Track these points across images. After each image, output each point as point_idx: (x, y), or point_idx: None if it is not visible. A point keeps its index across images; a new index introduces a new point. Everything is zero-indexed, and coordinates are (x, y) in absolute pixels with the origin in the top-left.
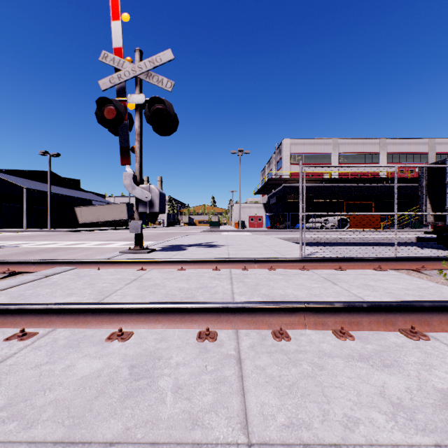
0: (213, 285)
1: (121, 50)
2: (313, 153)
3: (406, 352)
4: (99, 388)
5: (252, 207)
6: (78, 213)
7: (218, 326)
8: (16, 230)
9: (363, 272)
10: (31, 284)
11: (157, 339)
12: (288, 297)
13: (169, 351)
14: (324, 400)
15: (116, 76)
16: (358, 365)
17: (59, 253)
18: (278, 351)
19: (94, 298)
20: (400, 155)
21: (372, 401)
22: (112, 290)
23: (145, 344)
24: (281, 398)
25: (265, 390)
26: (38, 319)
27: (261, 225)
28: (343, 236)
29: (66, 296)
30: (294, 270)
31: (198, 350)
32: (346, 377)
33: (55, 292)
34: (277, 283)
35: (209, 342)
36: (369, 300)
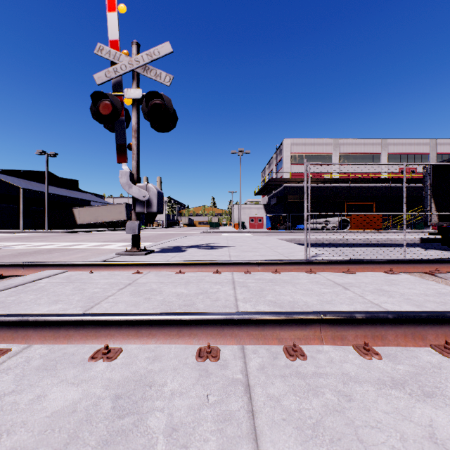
0: (214, 291)
1: (117, 42)
2: (314, 153)
3: (446, 375)
4: (71, 430)
5: (252, 208)
6: (76, 214)
7: (221, 341)
8: (12, 231)
9: (374, 275)
10: (15, 289)
11: (150, 358)
12: (298, 305)
13: (163, 374)
14: (360, 447)
15: (112, 70)
16: (393, 393)
17: (53, 254)
18: (294, 375)
19: (82, 306)
20: (401, 155)
21: (422, 449)
22: (103, 297)
23: (134, 365)
24: (305, 445)
25: (283, 432)
26: (12, 333)
27: (261, 225)
28: (345, 237)
29: (51, 303)
30: (300, 273)
31: (198, 373)
32: (382, 412)
33: (40, 299)
34: (284, 287)
35: (211, 362)
36: (388, 308)
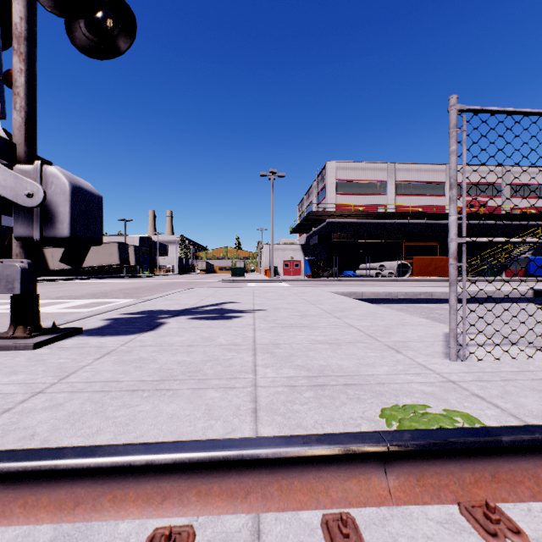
0: None
1: None
2: (364, 181)
3: None
4: None
5: (287, 249)
6: (49, 256)
7: None
8: None
9: None
10: None
11: None
12: None
13: None
14: None
15: None
16: None
17: None
18: None
19: None
20: (469, 185)
21: None
22: None
23: None
24: None
25: None
26: None
27: (298, 272)
28: (427, 289)
29: None
30: None
31: None
32: None
33: None
34: None
35: None
36: None
